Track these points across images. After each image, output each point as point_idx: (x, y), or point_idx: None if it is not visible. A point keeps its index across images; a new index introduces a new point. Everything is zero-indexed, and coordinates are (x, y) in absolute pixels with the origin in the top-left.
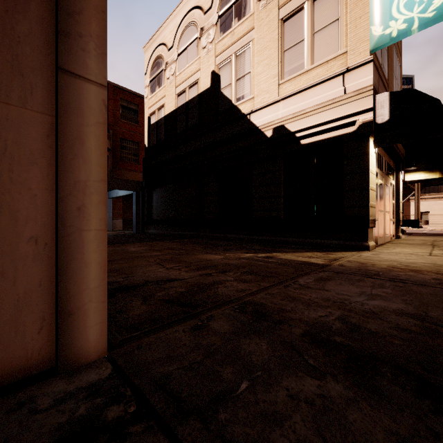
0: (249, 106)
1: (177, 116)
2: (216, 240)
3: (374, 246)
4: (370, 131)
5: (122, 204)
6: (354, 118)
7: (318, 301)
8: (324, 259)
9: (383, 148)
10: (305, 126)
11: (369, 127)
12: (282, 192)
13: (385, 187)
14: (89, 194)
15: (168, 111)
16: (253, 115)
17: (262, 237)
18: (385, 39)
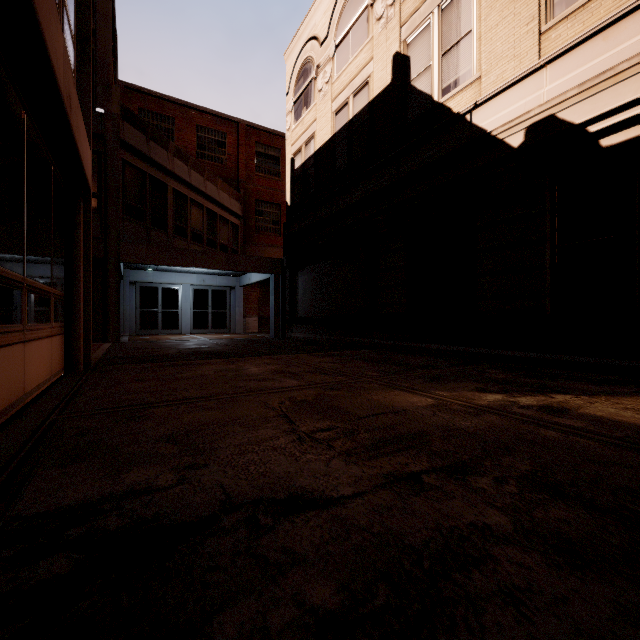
0: (469, 98)
1: (334, 148)
2: (402, 354)
3: None
4: None
5: (257, 295)
6: None
7: None
8: None
9: None
10: (615, 104)
11: None
12: (547, 259)
13: None
14: None
15: (320, 143)
16: (479, 111)
17: (499, 350)
18: None
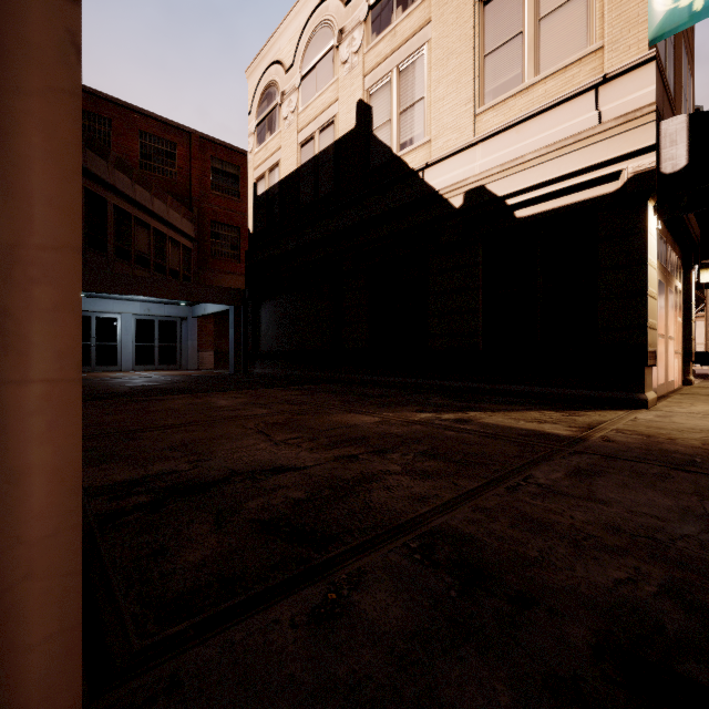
0: (422, 157)
1: (300, 180)
2: (365, 387)
3: (654, 399)
4: (650, 188)
5: (213, 327)
6: (617, 167)
7: (596, 533)
8: (569, 425)
9: (664, 223)
10: (524, 185)
11: (647, 182)
12: (480, 304)
13: (667, 294)
14: (24, 283)
15: (286, 173)
16: (429, 171)
17: (445, 381)
18: (680, 17)
